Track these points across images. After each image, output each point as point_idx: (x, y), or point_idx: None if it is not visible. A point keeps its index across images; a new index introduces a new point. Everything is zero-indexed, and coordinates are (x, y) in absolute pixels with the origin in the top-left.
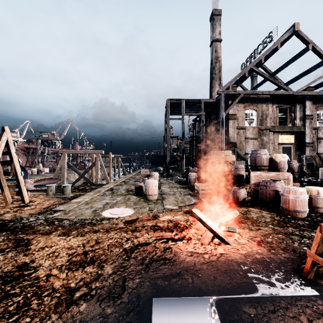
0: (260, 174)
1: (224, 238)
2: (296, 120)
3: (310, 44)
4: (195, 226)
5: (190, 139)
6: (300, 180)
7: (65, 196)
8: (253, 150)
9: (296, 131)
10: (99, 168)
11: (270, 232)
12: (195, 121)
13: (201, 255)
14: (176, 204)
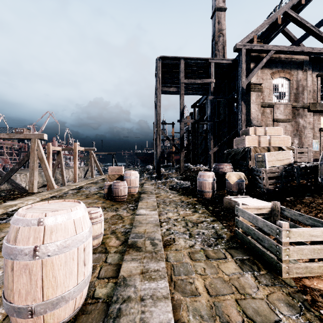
0: None
1: None
2: None
3: None
4: None
5: (193, 120)
6: None
7: None
8: None
9: None
10: (36, 165)
11: None
12: (194, 107)
13: None
14: None
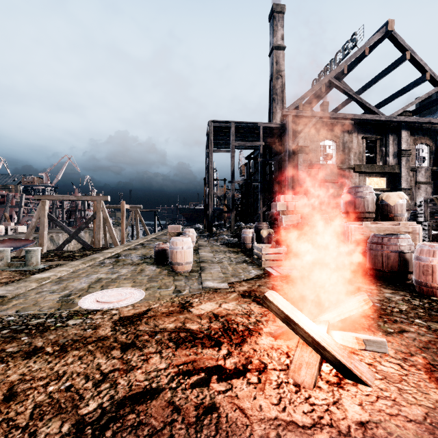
0: (365, 226)
1: (350, 368)
2: (388, 157)
3: (408, 51)
4: (268, 329)
5: (243, 181)
6: (433, 234)
7: (28, 267)
8: (350, 187)
9: (389, 173)
10: (101, 224)
11: (431, 339)
12: (249, 159)
13: (306, 434)
14: (225, 278)
